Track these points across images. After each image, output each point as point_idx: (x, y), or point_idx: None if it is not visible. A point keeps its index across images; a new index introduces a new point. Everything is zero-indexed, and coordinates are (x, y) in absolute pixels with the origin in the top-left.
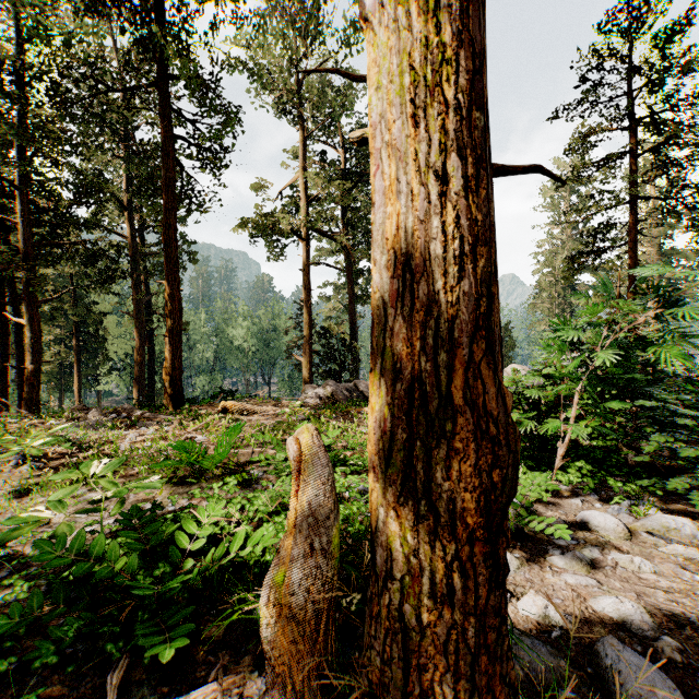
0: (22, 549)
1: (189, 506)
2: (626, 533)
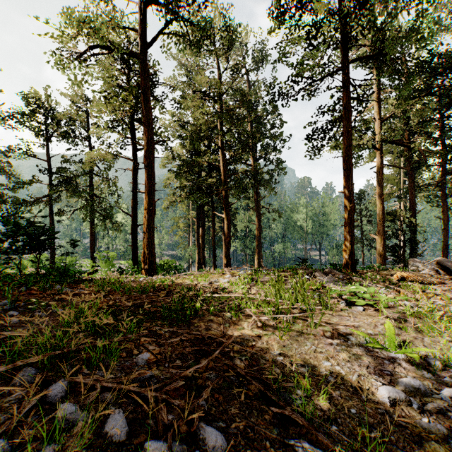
0: None
1: None
2: None
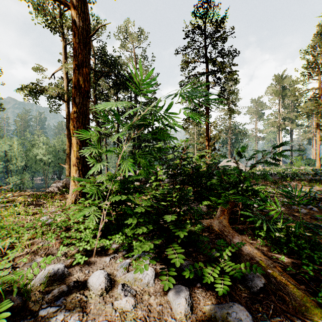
0: None
1: None
2: (102, 291)
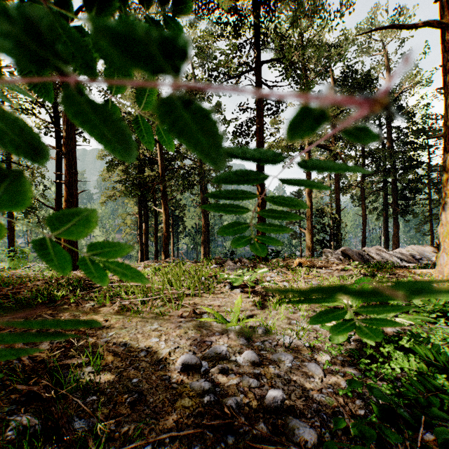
0: (314, 343)
1: (399, 332)
2: None
